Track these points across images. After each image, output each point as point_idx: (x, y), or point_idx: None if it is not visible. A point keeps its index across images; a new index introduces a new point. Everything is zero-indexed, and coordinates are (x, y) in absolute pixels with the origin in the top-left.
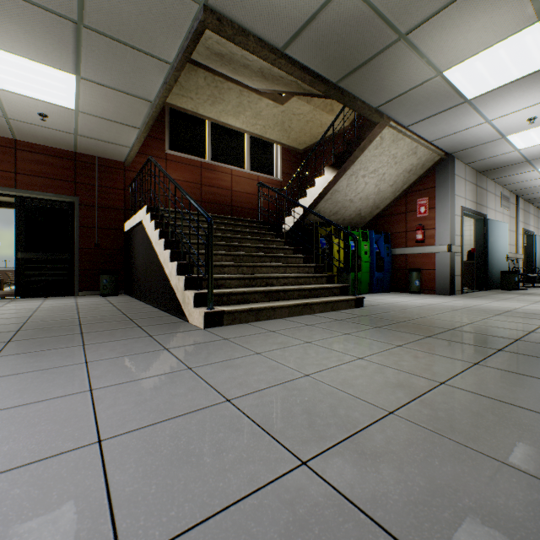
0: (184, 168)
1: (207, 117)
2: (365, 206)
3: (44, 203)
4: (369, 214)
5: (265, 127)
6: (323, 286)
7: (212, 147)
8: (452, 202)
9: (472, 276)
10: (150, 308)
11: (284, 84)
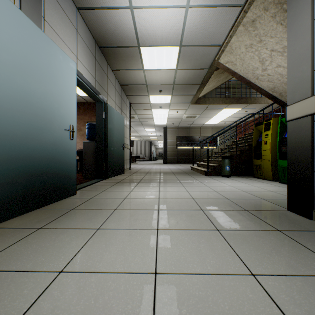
0: None
1: None
2: None
3: None
4: None
5: None
6: (208, 164)
7: None
8: (299, 6)
9: None
10: None
11: None
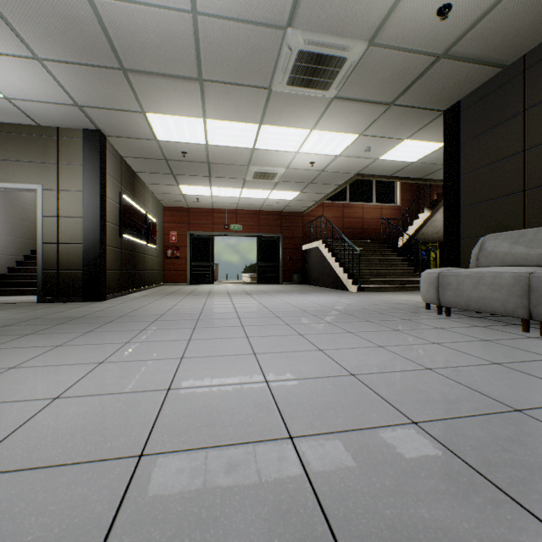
0: (332, 209)
1: None
2: None
3: (267, 238)
4: None
5: None
6: (415, 279)
7: (349, 192)
8: None
9: None
10: (327, 288)
11: None
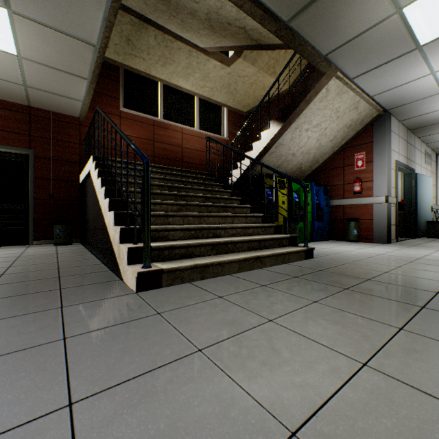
0: (137, 125)
1: (160, 79)
2: (306, 160)
3: None
4: (308, 168)
5: (213, 90)
6: (273, 237)
7: (164, 107)
8: (389, 156)
9: (401, 225)
10: (92, 260)
11: (232, 35)
